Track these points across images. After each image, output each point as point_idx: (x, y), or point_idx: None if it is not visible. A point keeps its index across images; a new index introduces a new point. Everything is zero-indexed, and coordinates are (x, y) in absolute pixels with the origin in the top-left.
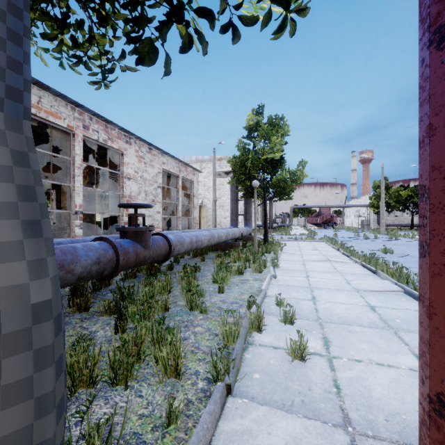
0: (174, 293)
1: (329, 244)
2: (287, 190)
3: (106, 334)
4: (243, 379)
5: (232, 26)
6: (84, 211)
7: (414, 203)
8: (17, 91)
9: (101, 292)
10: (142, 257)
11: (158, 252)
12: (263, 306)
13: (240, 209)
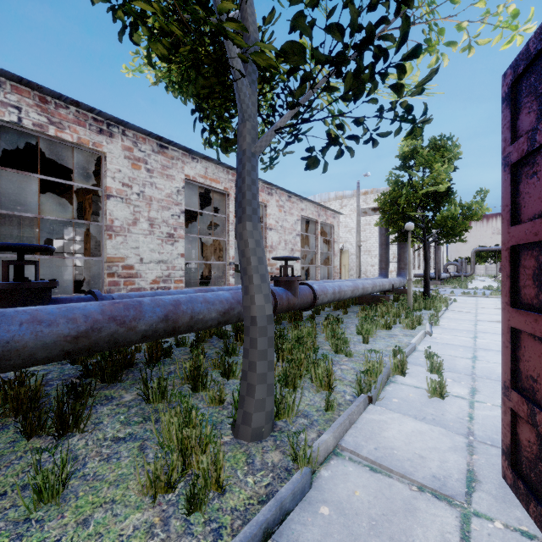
0: (319, 339)
1: None
2: (457, 229)
3: None
4: (383, 400)
5: (372, 139)
6: None
7: None
8: (255, 209)
9: None
10: (292, 303)
11: (305, 300)
12: (411, 358)
13: (393, 254)
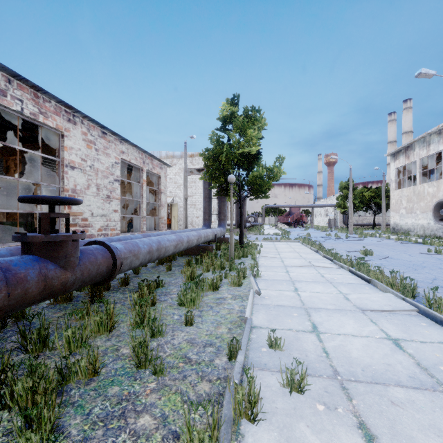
0: (121, 328)
1: (305, 245)
2: (264, 187)
3: None
4: None
5: None
6: (16, 208)
7: (376, 203)
8: None
9: (4, 333)
10: (59, 283)
11: (93, 270)
12: (251, 349)
13: (213, 208)
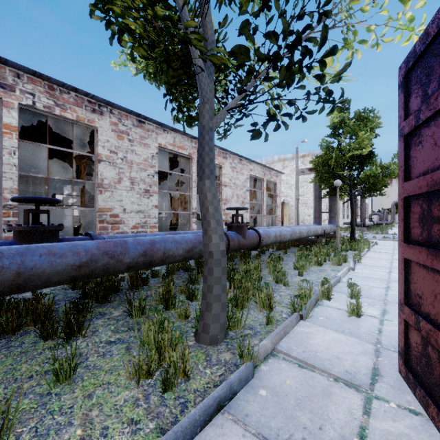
0: (263, 273)
1: None
2: (378, 185)
3: None
4: (312, 318)
5: (302, 116)
6: None
7: None
8: (212, 170)
9: None
10: (242, 244)
11: (252, 241)
12: (336, 287)
13: (326, 206)
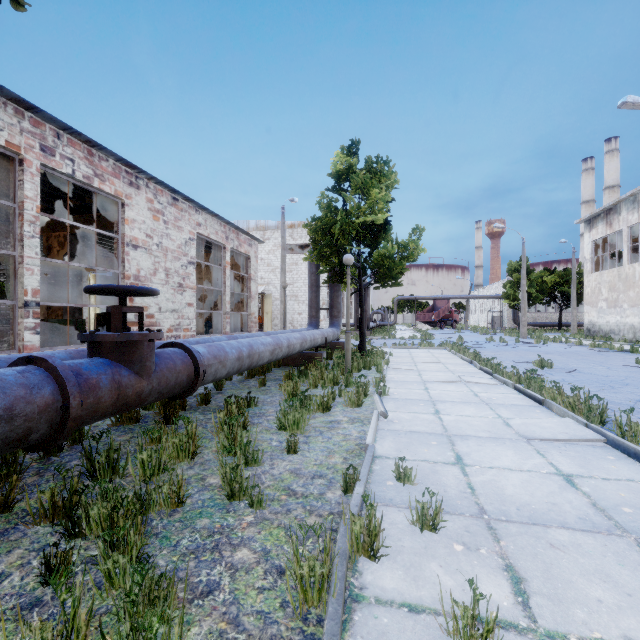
0: (205, 454)
1: (455, 353)
2: (394, 271)
3: (24, 586)
4: None
5: None
6: (60, 301)
7: (562, 293)
8: None
9: (61, 457)
10: (134, 394)
11: (172, 379)
12: (373, 482)
13: (323, 301)
